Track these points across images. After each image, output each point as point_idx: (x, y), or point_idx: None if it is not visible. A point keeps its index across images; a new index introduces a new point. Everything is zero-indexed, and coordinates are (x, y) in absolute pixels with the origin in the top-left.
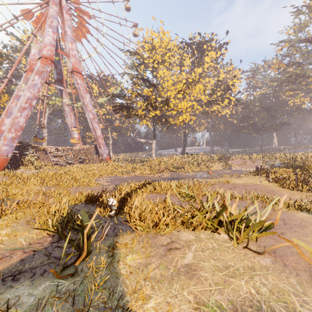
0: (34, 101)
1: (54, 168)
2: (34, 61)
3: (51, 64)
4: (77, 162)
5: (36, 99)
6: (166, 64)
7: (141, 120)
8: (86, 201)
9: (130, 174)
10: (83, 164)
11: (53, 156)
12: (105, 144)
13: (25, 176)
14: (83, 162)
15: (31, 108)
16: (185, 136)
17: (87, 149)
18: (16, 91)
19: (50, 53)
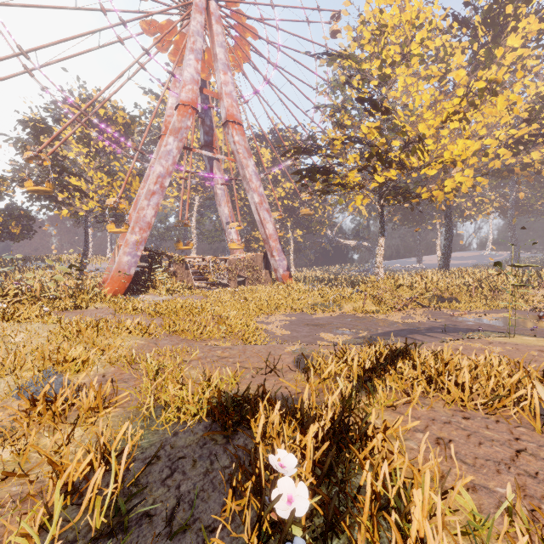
0: (168, 180)
1: (196, 294)
2: (172, 117)
3: (193, 114)
4: (234, 282)
5: (170, 176)
6: (414, 61)
7: (351, 198)
8: (210, 415)
9: (332, 310)
10: (243, 287)
11: (196, 272)
12: (280, 249)
13: (138, 309)
14: (245, 282)
15: (164, 192)
16: (450, 229)
17: (250, 259)
18: (148, 169)
19: (192, 96)
